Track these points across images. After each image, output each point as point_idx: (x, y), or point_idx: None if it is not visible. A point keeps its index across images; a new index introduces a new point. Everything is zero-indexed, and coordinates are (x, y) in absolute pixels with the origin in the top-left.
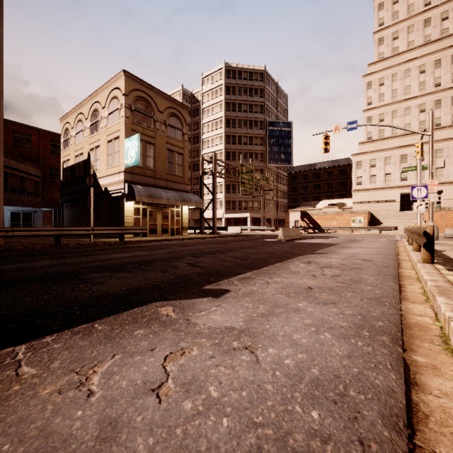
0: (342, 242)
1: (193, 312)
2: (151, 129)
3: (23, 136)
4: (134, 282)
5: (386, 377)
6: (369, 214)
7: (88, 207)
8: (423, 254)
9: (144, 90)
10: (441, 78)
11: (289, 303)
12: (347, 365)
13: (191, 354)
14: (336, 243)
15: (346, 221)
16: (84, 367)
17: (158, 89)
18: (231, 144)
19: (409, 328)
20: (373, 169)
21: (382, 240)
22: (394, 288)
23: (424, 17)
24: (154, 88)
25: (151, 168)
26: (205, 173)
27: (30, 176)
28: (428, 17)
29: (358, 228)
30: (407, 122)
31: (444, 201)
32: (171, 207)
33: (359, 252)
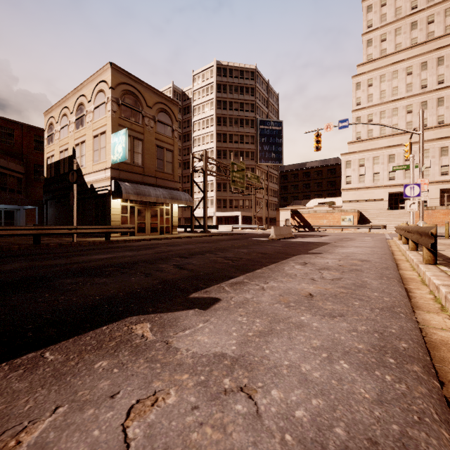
0: (335, 241)
1: (175, 331)
2: (139, 124)
3: (4, 131)
4: (110, 290)
5: (439, 439)
6: (358, 213)
7: (71, 204)
8: (426, 255)
9: (132, 84)
10: (427, 80)
11: (290, 316)
12: (382, 418)
13: (166, 404)
14: (328, 241)
15: (336, 219)
16: (5, 432)
17: (146, 83)
18: (222, 142)
19: (436, 348)
20: (362, 168)
21: (373, 238)
22: (402, 294)
23: (411, 20)
24: (143, 82)
25: (139, 165)
26: (196, 171)
27: (12, 172)
28: (415, 20)
29: (348, 226)
30: (394, 122)
31: (430, 200)
32: (160, 205)
33: (354, 251)
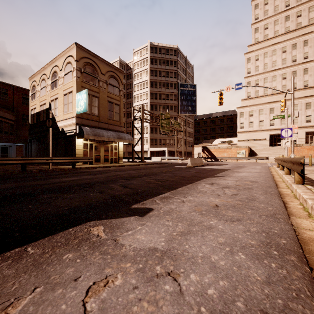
0: (232, 168)
1: (121, 232)
2: (96, 86)
3: (1, 91)
4: (75, 202)
5: (311, 310)
6: (248, 148)
7: (48, 142)
8: (296, 177)
9: (91, 58)
10: (296, 56)
11: (203, 220)
12: (270, 295)
13: (114, 285)
14: (228, 168)
15: (233, 153)
16: None
17: (101, 57)
18: (154, 99)
19: (306, 243)
20: (251, 117)
21: (259, 166)
22: (281, 205)
23: (285, 14)
24: (98, 57)
25: (96, 115)
26: (135, 119)
27: (6, 120)
28: (288, 14)
29: (241, 158)
30: (274, 85)
31: (298, 139)
32: (111, 143)
33: (246, 175)
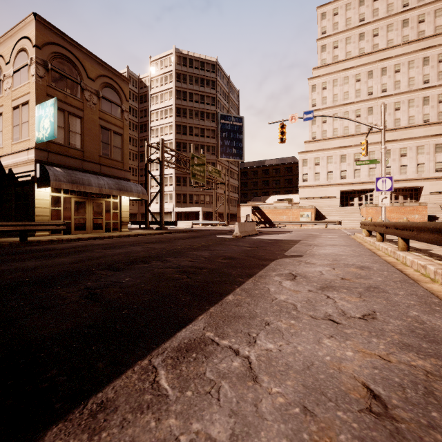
0: (302, 238)
1: None
2: (77, 98)
3: None
4: None
5: None
6: (315, 209)
7: None
8: None
9: (67, 46)
10: (373, 88)
11: None
12: None
13: None
14: (297, 239)
15: (295, 215)
16: None
17: (87, 50)
18: (182, 135)
19: None
20: (317, 167)
21: (337, 235)
22: None
23: (359, 31)
24: (82, 48)
25: (77, 148)
26: (151, 161)
27: None
28: (362, 32)
29: (307, 222)
30: (345, 125)
31: (375, 198)
32: (106, 198)
33: (335, 252)
